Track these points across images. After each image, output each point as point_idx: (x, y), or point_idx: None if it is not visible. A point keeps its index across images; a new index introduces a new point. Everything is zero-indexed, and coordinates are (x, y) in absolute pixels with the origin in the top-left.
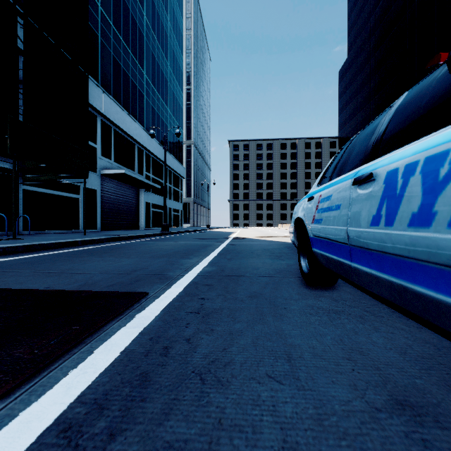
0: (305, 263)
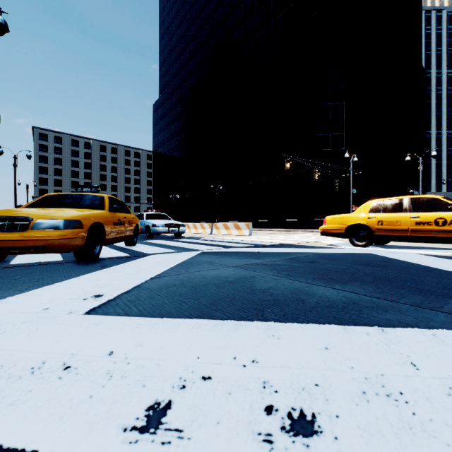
0: None
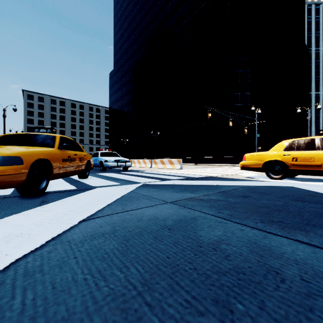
0: None
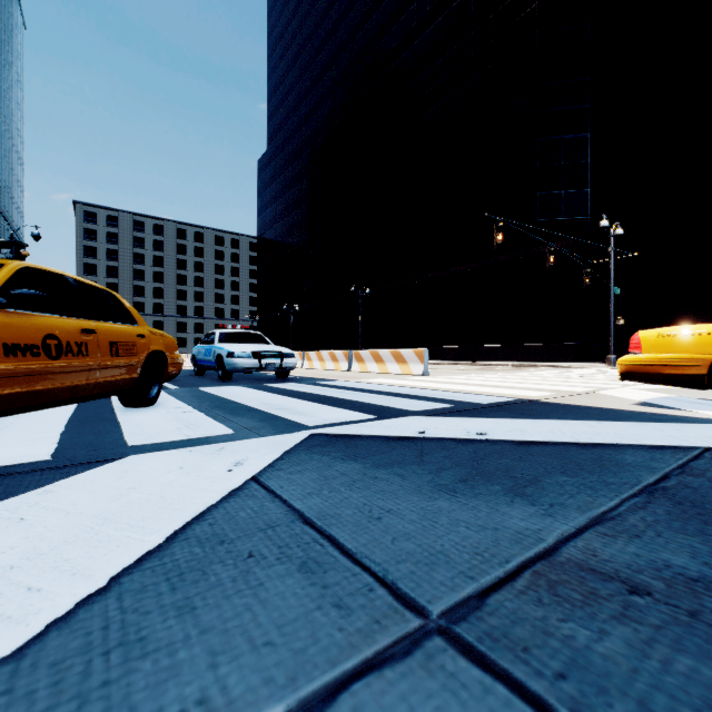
0: (196, 369)
